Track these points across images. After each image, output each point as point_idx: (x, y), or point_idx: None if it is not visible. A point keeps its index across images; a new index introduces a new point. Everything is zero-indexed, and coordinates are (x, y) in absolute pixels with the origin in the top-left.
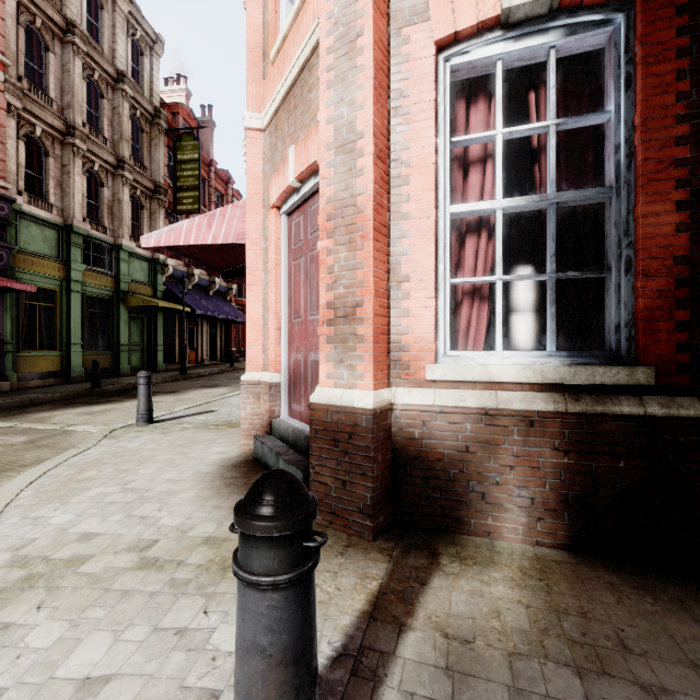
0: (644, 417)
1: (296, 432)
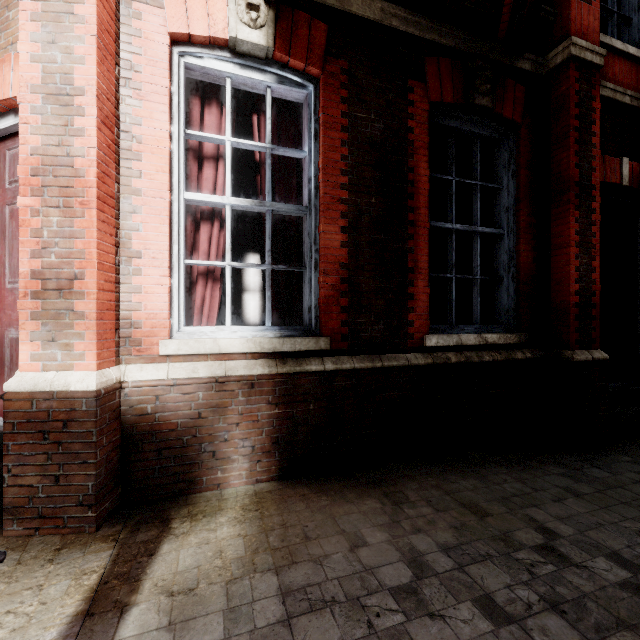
0: (324, 372)
1: None
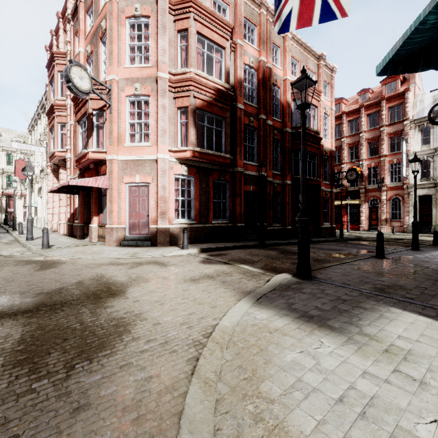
0: (196, 227)
1: (140, 237)
